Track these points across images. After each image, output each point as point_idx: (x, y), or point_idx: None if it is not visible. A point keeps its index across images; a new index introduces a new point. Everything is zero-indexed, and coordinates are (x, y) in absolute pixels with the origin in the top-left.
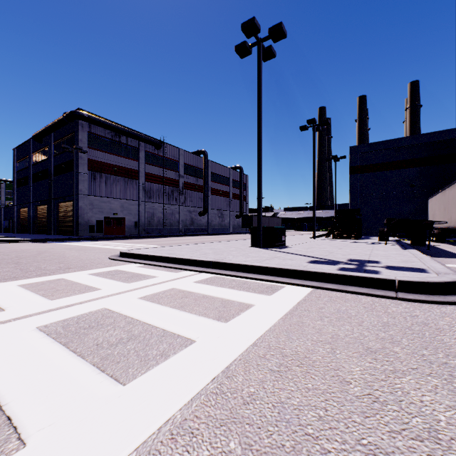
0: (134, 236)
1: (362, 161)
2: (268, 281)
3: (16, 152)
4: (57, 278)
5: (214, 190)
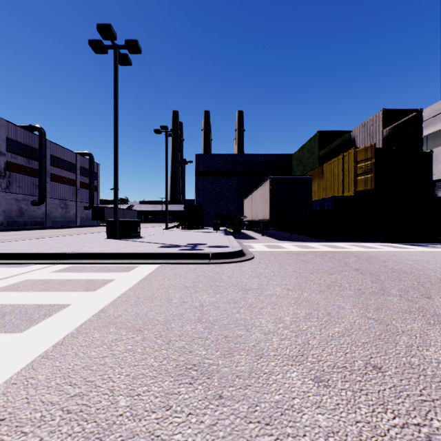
0: None
1: (204, 167)
2: (126, 264)
3: None
4: None
5: (55, 176)
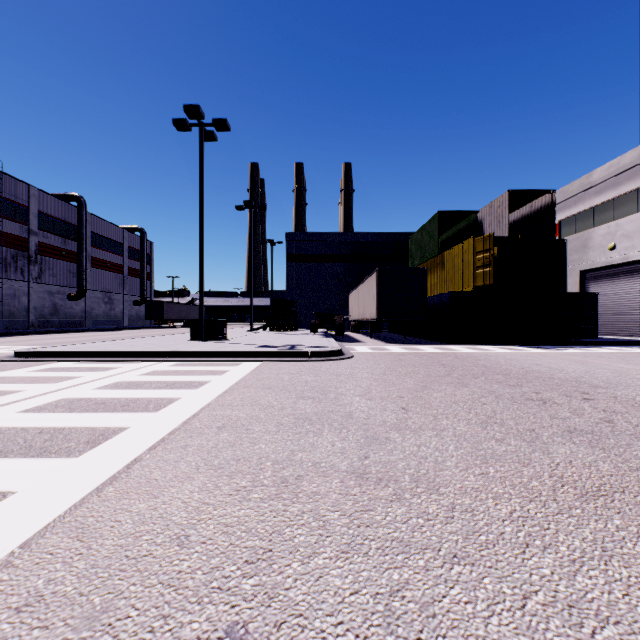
0: None
1: (298, 249)
2: (230, 361)
3: None
4: None
5: (97, 261)
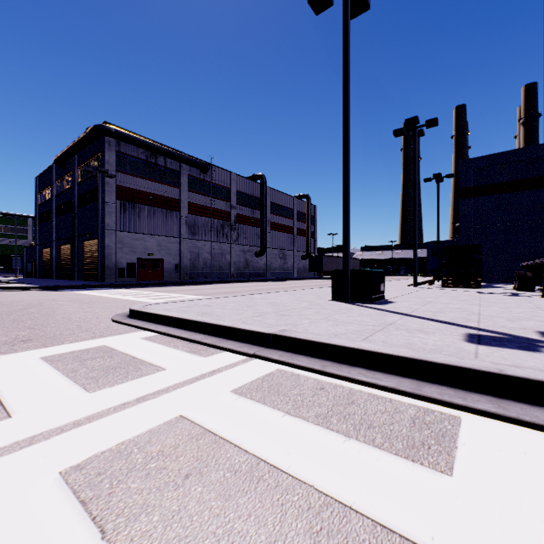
0: (173, 282)
1: (477, 180)
2: (403, 395)
3: (39, 181)
4: None
5: (275, 225)
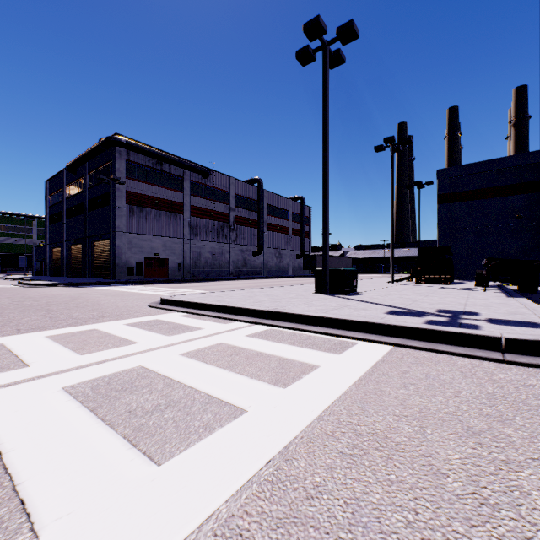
0: (178, 279)
1: (453, 187)
2: (336, 336)
3: (49, 184)
4: (89, 329)
5: (271, 225)
